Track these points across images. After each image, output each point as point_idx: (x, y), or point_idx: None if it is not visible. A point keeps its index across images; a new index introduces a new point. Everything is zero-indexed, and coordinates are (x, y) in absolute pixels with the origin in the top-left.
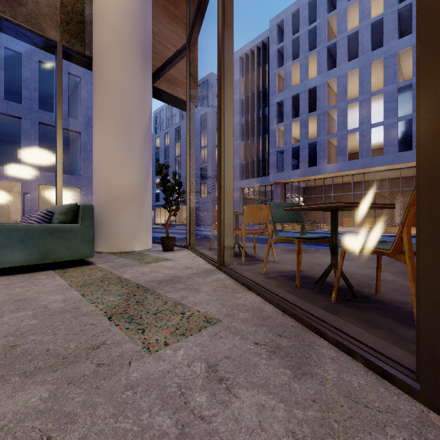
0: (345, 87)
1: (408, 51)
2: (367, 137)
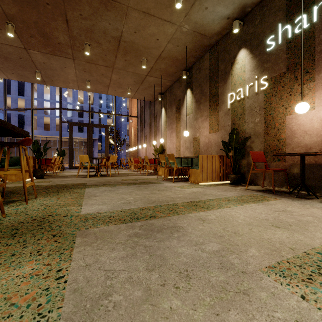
0: (43, 92)
1: (71, 90)
2: (54, 121)
